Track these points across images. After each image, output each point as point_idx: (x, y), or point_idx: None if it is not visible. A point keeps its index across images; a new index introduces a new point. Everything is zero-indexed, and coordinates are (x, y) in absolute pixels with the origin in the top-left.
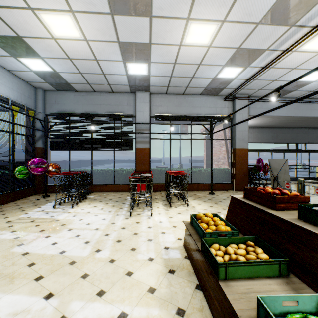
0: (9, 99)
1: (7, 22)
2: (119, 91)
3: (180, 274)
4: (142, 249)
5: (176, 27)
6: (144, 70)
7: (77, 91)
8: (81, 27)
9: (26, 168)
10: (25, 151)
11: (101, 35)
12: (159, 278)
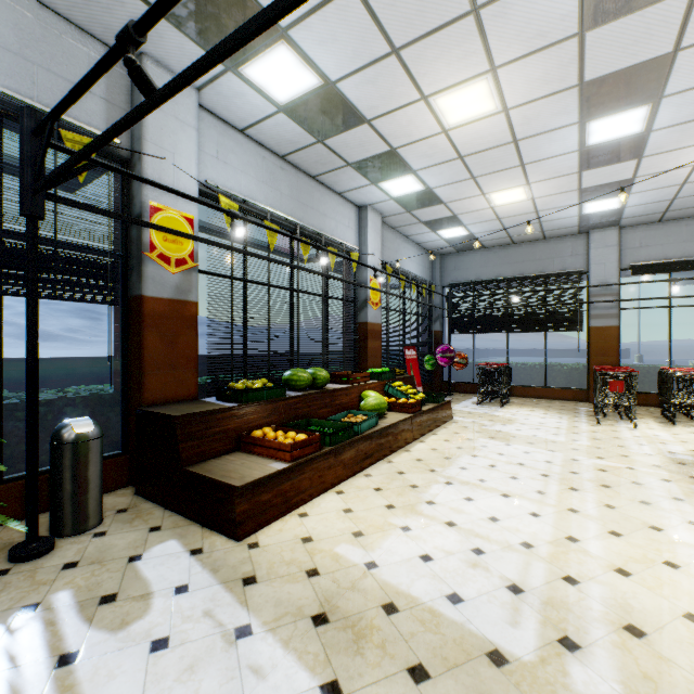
0: (418, 277)
1: (451, 208)
2: (555, 235)
3: (693, 466)
4: (633, 448)
5: (685, 153)
6: (615, 204)
7: (486, 247)
8: (532, 191)
9: (433, 357)
10: (427, 336)
11: (555, 190)
12: (663, 463)
